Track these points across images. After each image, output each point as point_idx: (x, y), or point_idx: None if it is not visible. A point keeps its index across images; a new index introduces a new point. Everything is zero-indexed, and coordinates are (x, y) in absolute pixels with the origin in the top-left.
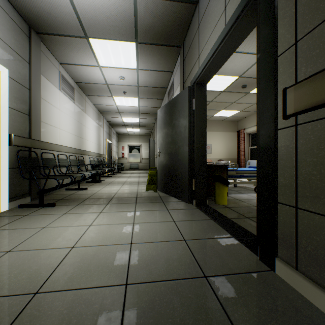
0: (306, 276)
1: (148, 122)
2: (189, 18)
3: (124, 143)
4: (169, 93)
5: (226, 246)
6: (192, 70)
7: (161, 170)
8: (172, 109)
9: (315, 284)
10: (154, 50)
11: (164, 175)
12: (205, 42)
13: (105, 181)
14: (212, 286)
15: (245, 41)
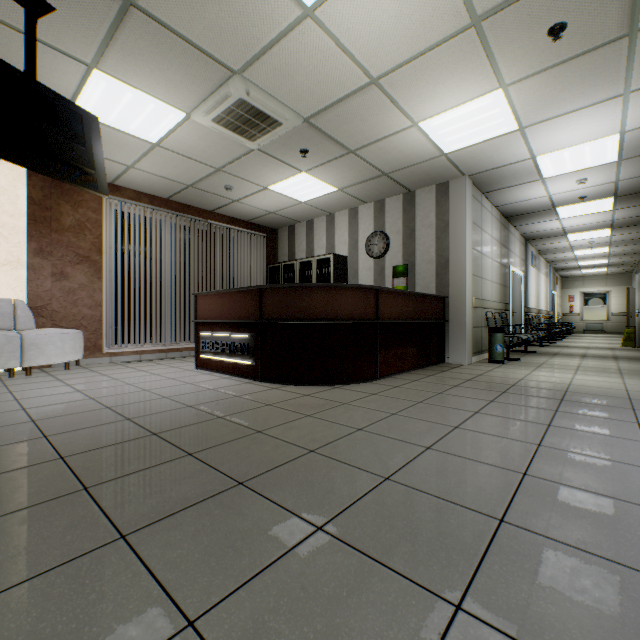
0: None
1: (625, 261)
2: None
3: (573, 290)
4: None
5: None
6: None
7: (639, 329)
8: None
9: None
10: (630, 227)
11: None
12: None
13: (562, 340)
14: None
15: None
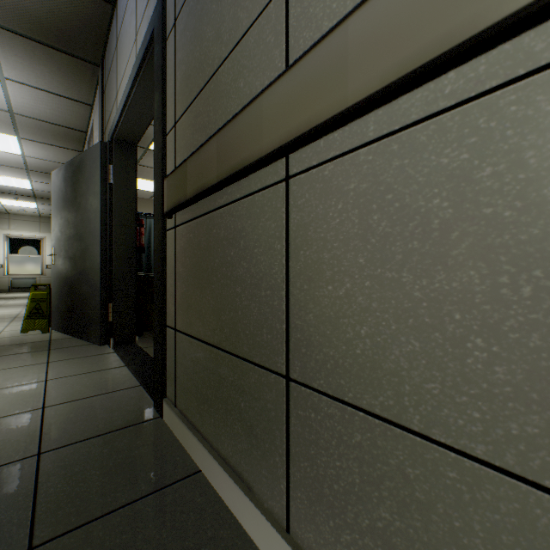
0: (180, 411)
1: None
2: (105, 22)
3: None
4: (90, 144)
5: (118, 400)
6: (112, 115)
7: (59, 290)
8: (77, 175)
9: (183, 416)
10: (37, 51)
11: (63, 299)
12: (122, 76)
13: None
14: (41, 464)
15: None
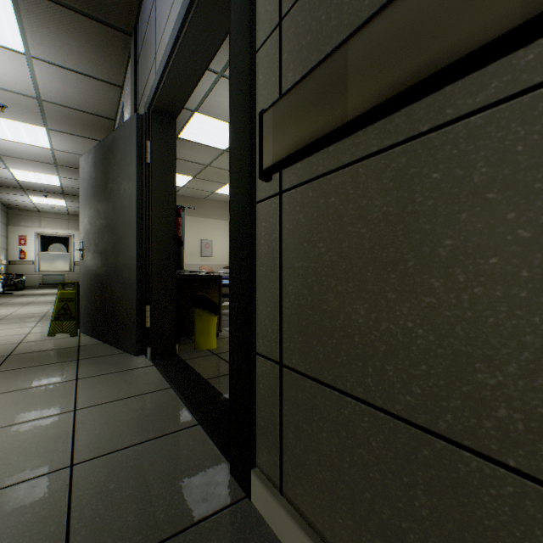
0: (295, 507)
1: None
2: None
3: (27, 229)
4: None
5: (173, 454)
6: (148, 84)
7: (88, 289)
8: (108, 158)
9: (306, 524)
10: (65, 20)
11: (92, 300)
12: (164, 25)
13: None
14: None
15: None
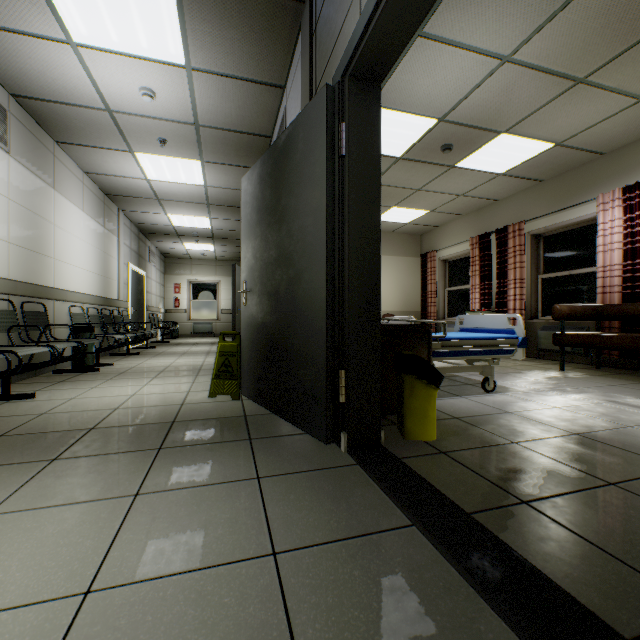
0: None
1: (232, 229)
2: None
3: (180, 277)
4: None
5: None
6: (338, 42)
7: (251, 341)
8: (280, 165)
9: None
10: (228, 2)
11: (258, 355)
12: None
13: (114, 366)
14: None
15: (468, 7)
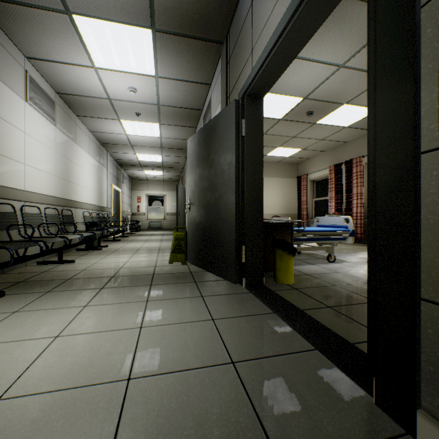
0: None
1: (175, 162)
2: None
3: (141, 192)
4: (206, 117)
5: (308, 372)
6: (241, 76)
7: (193, 232)
8: (210, 137)
9: None
10: (181, 45)
11: (197, 239)
12: (263, 25)
13: (109, 247)
14: None
15: (316, 42)
